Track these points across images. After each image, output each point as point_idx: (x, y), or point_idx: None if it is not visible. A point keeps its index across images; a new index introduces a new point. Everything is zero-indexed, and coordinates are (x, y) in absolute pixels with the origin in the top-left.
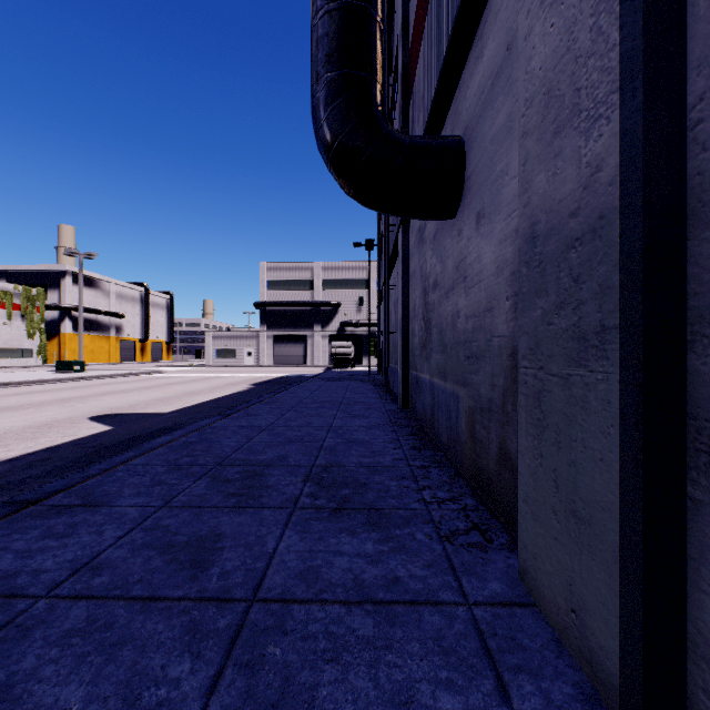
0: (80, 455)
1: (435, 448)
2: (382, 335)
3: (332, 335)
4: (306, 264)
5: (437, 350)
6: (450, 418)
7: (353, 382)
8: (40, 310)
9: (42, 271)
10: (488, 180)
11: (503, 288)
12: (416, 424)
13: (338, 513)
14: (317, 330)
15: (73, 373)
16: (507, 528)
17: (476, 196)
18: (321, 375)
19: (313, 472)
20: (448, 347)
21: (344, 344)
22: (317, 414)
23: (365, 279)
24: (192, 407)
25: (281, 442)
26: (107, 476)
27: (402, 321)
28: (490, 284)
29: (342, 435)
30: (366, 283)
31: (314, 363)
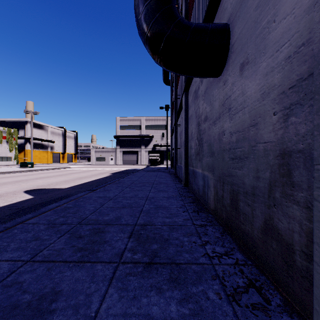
0: (7, 214)
1: (206, 211)
2: (173, 150)
3: (149, 150)
4: (138, 118)
5: (207, 155)
6: (217, 195)
7: (159, 172)
8: (15, 139)
9: (16, 121)
10: (252, 36)
11: (269, 107)
12: (193, 195)
13: (149, 267)
14: (143, 148)
15: (28, 168)
16: (275, 285)
17: (240, 53)
18: (144, 169)
19: (135, 229)
20: (215, 153)
21: (155, 154)
22: (141, 189)
23: (165, 124)
24: (79, 185)
25: (119, 207)
26: (6, 233)
27: (184, 141)
28: (255, 107)
29: (153, 202)
30: (165, 126)
31: (141, 163)
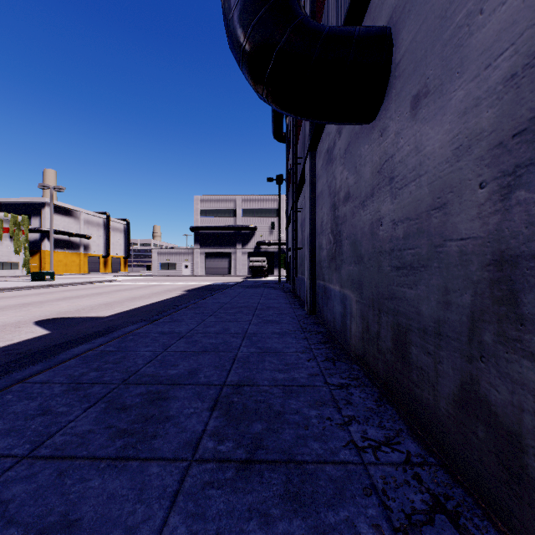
0: (1, 363)
1: (349, 360)
2: (289, 251)
3: (250, 252)
4: (230, 197)
5: (350, 260)
6: (368, 332)
7: (266, 289)
8: (25, 232)
9: (27, 202)
10: (436, 44)
11: (470, 173)
12: (325, 330)
13: (247, 470)
14: (239, 248)
15: (45, 281)
16: (484, 508)
17: (412, 78)
18: (241, 283)
19: (222, 393)
20: (365, 258)
21: (259, 259)
22: (234, 319)
23: (276, 208)
24: (129, 311)
25: (195, 351)
26: None
27: (309, 236)
28: (441, 174)
29: (256, 343)
30: (277, 211)
31: (236, 273)
